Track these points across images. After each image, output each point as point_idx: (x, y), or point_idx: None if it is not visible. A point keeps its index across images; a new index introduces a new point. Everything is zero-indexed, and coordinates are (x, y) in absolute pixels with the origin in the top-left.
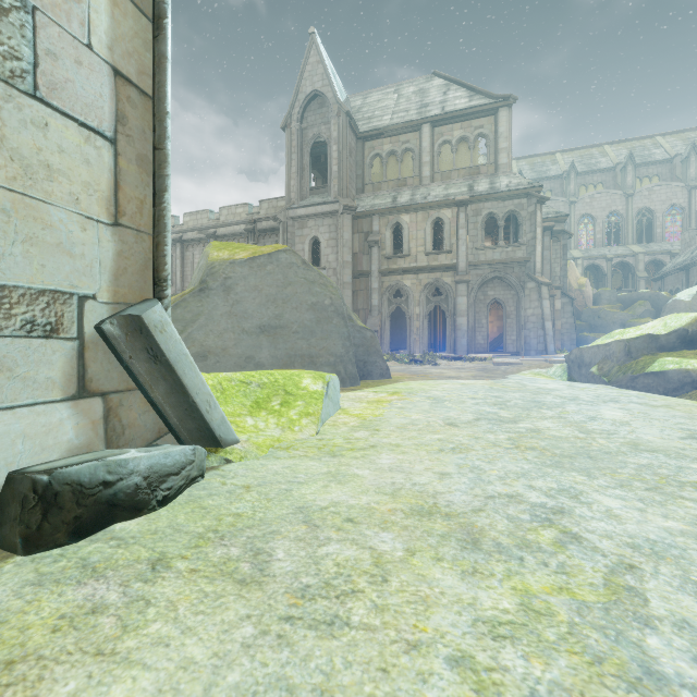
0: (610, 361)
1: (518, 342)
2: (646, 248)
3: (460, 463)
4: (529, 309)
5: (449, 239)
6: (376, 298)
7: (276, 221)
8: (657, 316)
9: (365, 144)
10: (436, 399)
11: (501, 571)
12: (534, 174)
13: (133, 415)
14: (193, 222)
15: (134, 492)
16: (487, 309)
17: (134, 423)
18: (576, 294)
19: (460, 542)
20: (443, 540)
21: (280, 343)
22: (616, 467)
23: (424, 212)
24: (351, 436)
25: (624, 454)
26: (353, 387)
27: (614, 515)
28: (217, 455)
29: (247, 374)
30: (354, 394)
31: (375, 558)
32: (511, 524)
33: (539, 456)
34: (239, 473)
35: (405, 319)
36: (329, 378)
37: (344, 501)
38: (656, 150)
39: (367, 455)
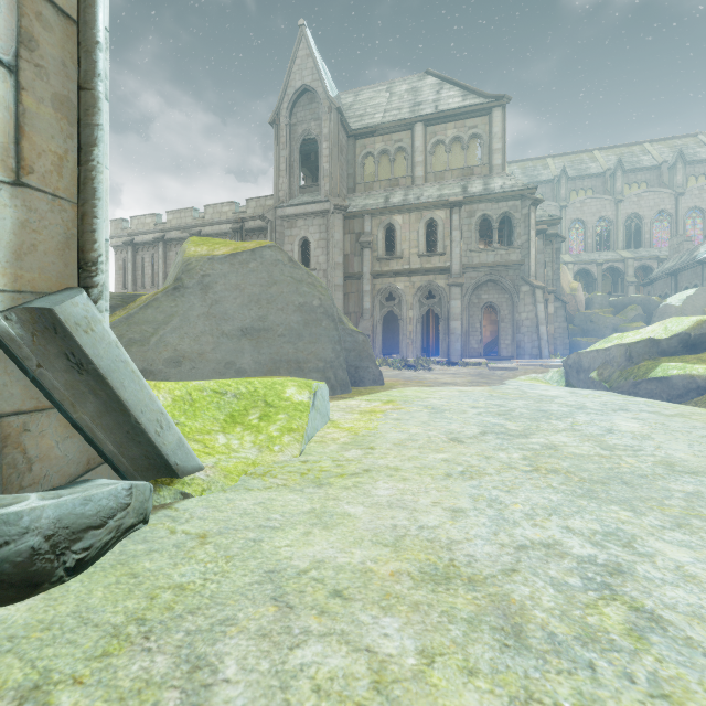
0: (610, 366)
1: (513, 346)
2: (635, 254)
3: (473, 494)
4: (524, 313)
5: (442, 240)
6: (368, 301)
7: (263, 220)
8: (648, 320)
9: (356, 142)
10: (434, 408)
11: (568, 695)
12: (525, 178)
13: (46, 443)
14: (176, 221)
15: (28, 560)
16: (481, 313)
17: (48, 453)
18: (569, 298)
19: (496, 634)
20: (472, 630)
21: (264, 347)
22: (661, 497)
23: (417, 213)
24: (341, 456)
25: (663, 478)
26: (344, 394)
27: (690, 576)
28: (171, 488)
29: (222, 382)
30: (345, 403)
31: (374, 672)
32: (559, 595)
33: (566, 483)
34: (196, 513)
35: (398, 323)
36: (316, 387)
37: (331, 559)
38: (644, 157)
39: (360, 484)
